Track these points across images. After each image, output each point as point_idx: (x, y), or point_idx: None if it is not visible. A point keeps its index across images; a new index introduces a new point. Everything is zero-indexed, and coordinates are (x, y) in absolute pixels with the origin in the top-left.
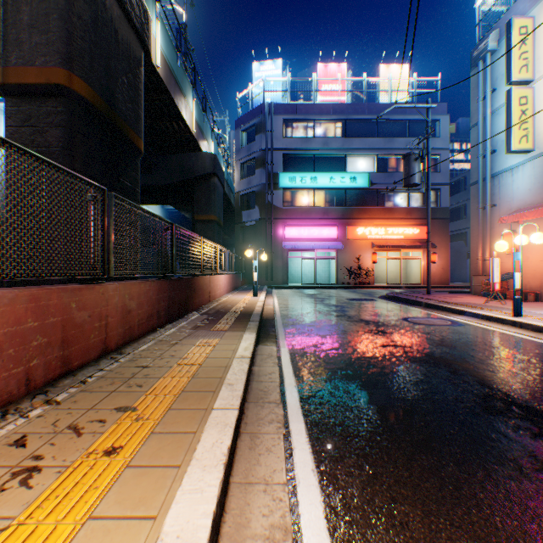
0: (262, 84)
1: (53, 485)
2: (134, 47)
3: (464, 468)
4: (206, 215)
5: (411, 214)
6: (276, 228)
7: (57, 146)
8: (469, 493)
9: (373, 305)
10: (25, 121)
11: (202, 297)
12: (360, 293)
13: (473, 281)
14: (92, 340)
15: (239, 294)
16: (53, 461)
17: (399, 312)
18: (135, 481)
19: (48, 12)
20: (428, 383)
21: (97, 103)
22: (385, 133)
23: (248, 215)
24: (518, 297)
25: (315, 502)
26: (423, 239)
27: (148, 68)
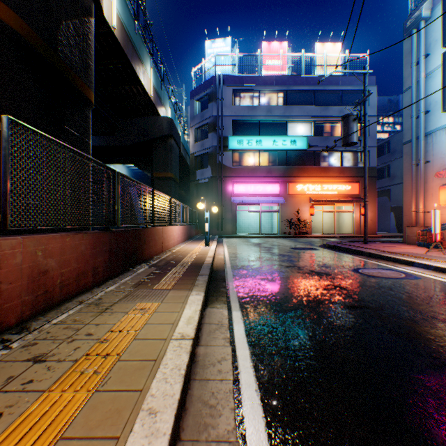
0: (214, 59)
1: None
2: None
3: None
4: (164, 172)
5: (344, 172)
6: (226, 185)
7: None
8: None
9: (318, 255)
10: None
11: (153, 248)
12: (301, 243)
13: (406, 231)
14: None
15: (192, 244)
16: None
17: (346, 262)
18: None
19: None
20: None
21: (31, 39)
22: (321, 102)
23: (201, 173)
24: None
25: None
26: (354, 195)
27: (101, 22)
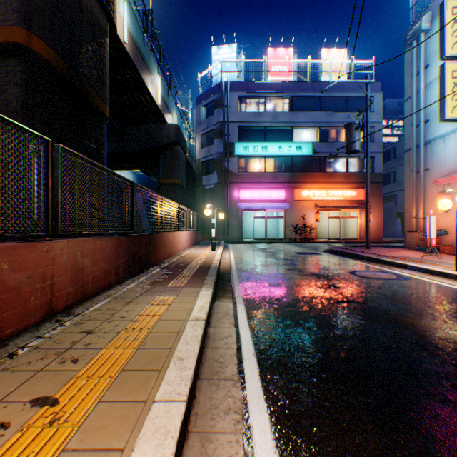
0: (220, 65)
1: None
2: (99, 18)
3: None
4: (170, 178)
5: (349, 178)
6: (232, 191)
7: (16, 104)
8: None
9: (320, 259)
10: None
11: (164, 252)
12: (306, 248)
13: (407, 237)
14: (32, 303)
15: (199, 249)
16: None
17: (345, 266)
18: None
19: None
20: (399, 350)
21: (59, 66)
22: (327, 108)
23: (207, 179)
24: None
25: None
26: (360, 200)
27: (114, 40)
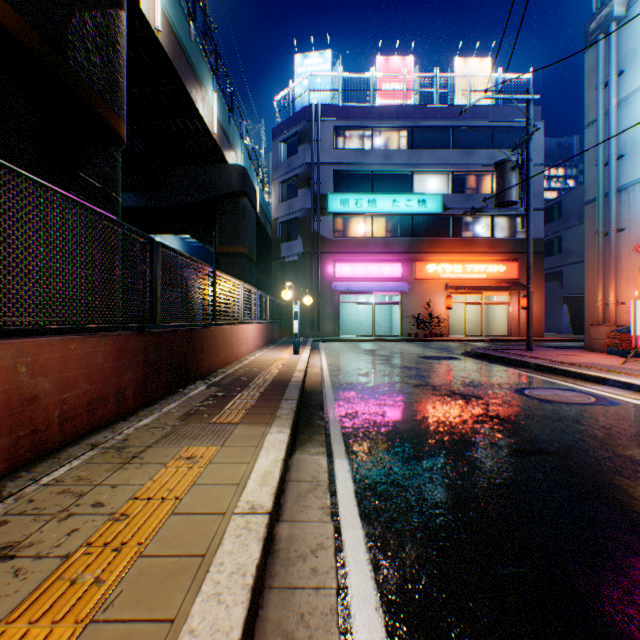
0: (306, 82)
1: None
2: None
3: None
4: (233, 246)
5: (496, 247)
6: (324, 265)
7: None
8: None
9: (461, 367)
10: None
11: (215, 357)
12: (434, 349)
13: (589, 332)
14: None
15: (274, 351)
16: None
17: (503, 379)
18: None
19: None
20: None
21: (24, 37)
22: (462, 144)
23: (288, 248)
24: None
25: None
26: (511, 279)
27: (137, 19)
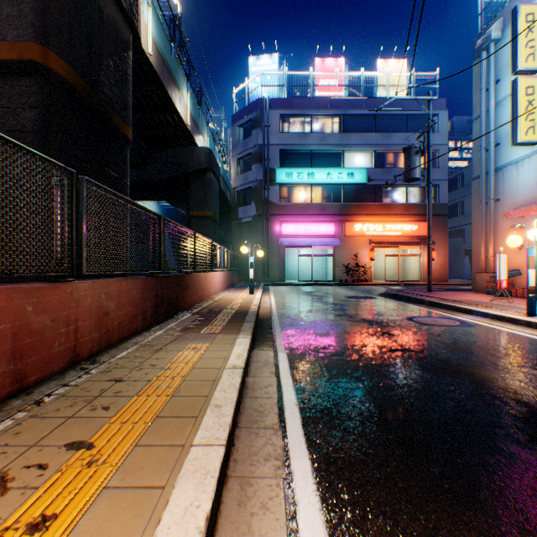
0: (259, 79)
1: None
2: (121, 29)
3: None
4: (201, 210)
5: (410, 210)
6: (272, 225)
7: (31, 129)
8: None
9: (374, 304)
10: None
11: (195, 295)
12: (358, 291)
13: (475, 278)
14: (57, 349)
15: (235, 292)
16: None
17: (402, 311)
18: None
19: None
20: (453, 400)
21: (77, 85)
22: (383, 128)
23: (244, 211)
24: (532, 295)
25: None
26: (422, 236)
27: (138, 53)
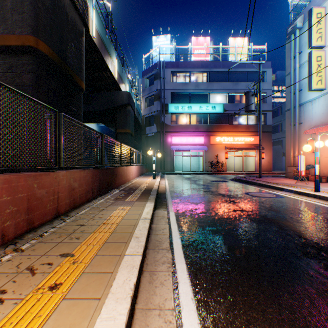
0: (158, 49)
1: (10, 314)
2: (78, 24)
3: (295, 297)
4: (124, 129)
5: (249, 129)
6: (166, 137)
7: (29, 85)
8: (300, 316)
9: (226, 185)
10: (9, 69)
11: (121, 179)
12: (218, 177)
13: (287, 169)
14: (48, 208)
15: (144, 178)
16: (13, 294)
17: (242, 189)
18: (68, 311)
19: (23, 0)
20: (265, 236)
21: (54, 58)
22: (233, 79)
23: (149, 129)
24: (318, 180)
25: (194, 324)
26: (256, 144)
27: (88, 38)
